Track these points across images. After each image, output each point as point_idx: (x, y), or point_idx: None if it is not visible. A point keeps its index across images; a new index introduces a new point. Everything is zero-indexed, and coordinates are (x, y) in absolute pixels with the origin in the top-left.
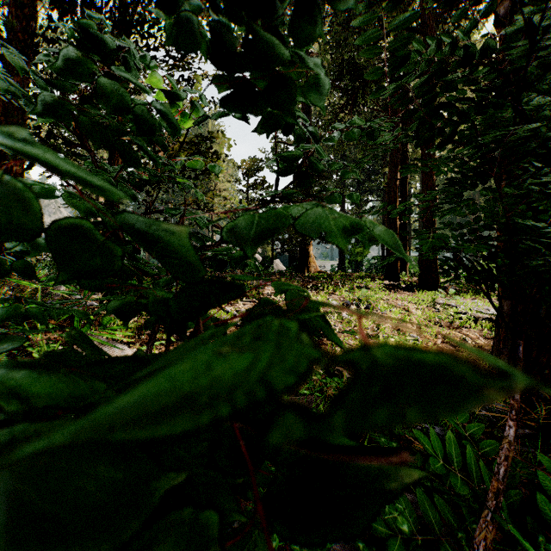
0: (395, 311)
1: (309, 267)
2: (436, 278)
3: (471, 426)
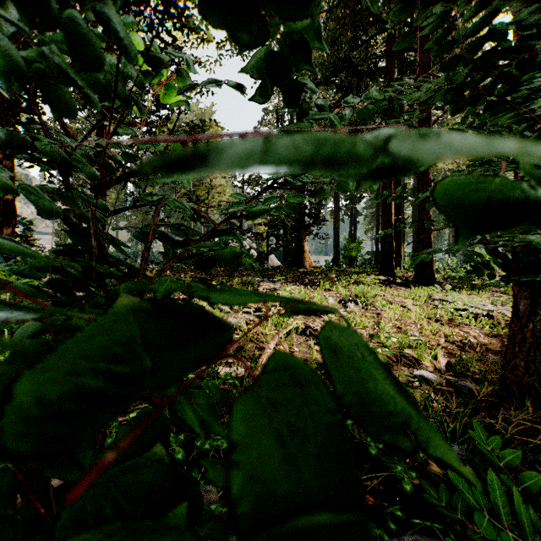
0: (393, 307)
1: (304, 262)
2: (431, 273)
3: (505, 454)
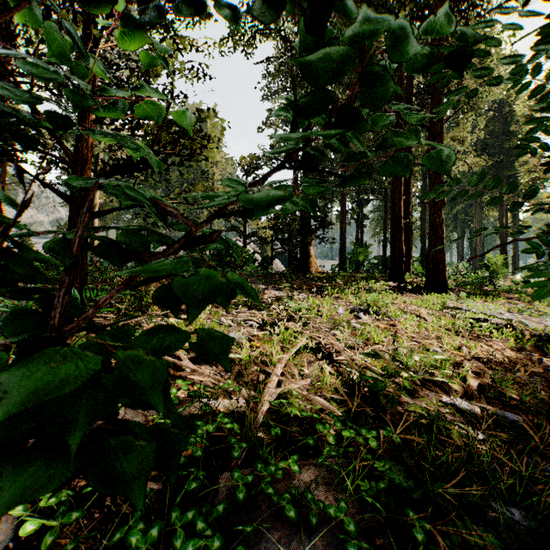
0: (408, 318)
1: (310, 267)
2: (444, 280)
3: None
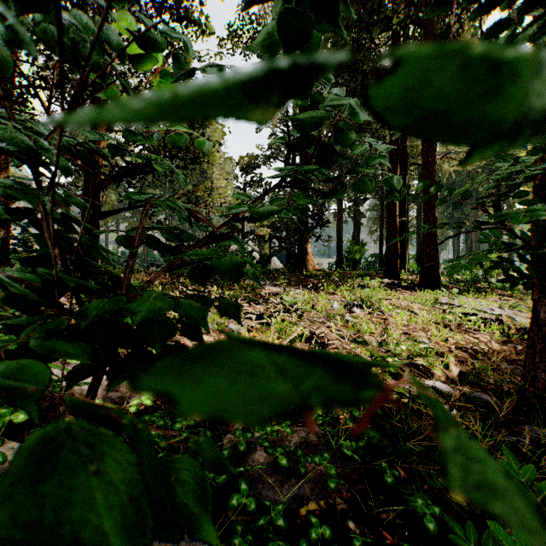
0: (400, 312)
1: (307, 265)
2: (437, 277)
3: (541, 486)
